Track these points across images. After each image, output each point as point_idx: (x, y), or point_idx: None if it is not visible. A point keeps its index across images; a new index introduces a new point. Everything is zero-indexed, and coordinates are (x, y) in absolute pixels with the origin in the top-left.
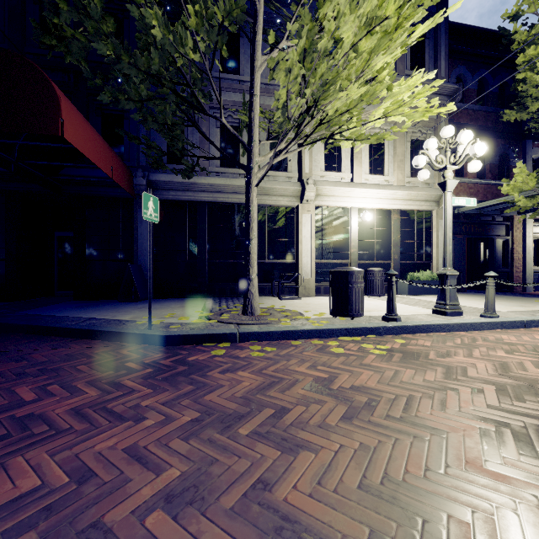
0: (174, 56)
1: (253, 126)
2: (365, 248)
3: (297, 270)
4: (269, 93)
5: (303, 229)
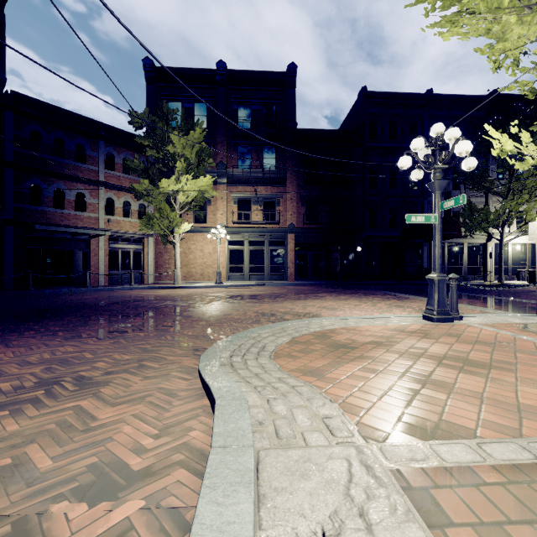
0: (499, 220)
1: (504, 229)
2: (514, 260)
3: (485, 270)
4: (472, 197)
5: (488, 253)
